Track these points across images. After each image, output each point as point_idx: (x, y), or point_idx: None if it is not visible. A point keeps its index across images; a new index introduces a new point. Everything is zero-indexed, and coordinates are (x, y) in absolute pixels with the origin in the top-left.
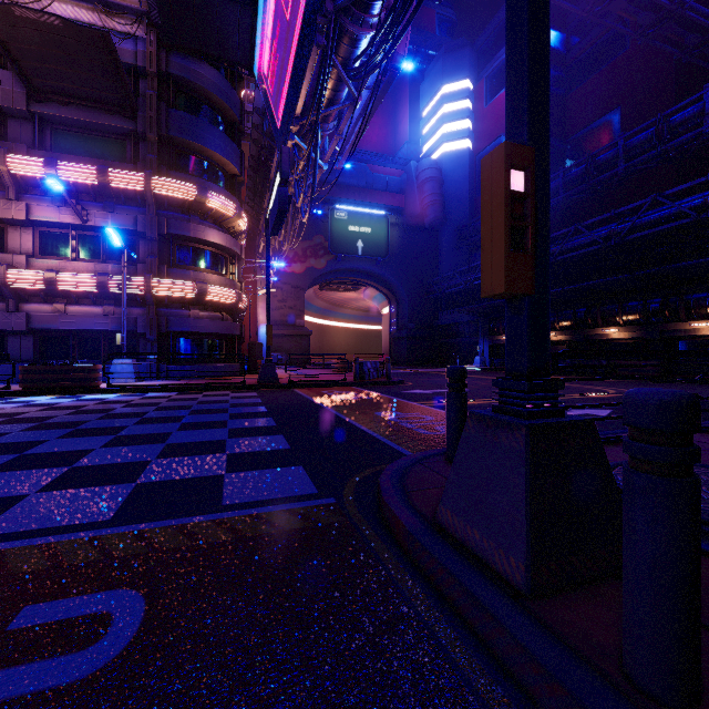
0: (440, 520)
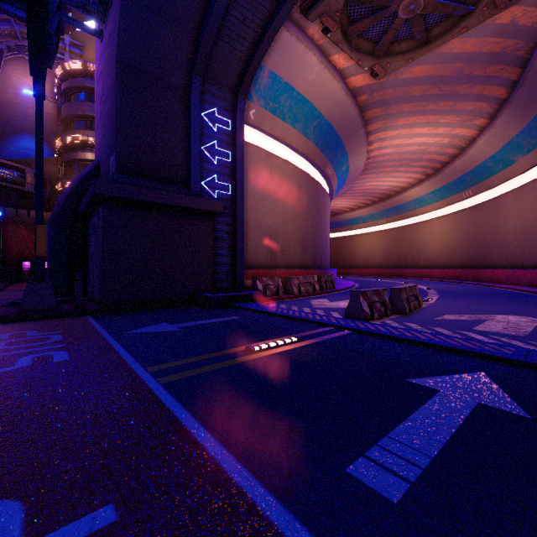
0: (22, 311)
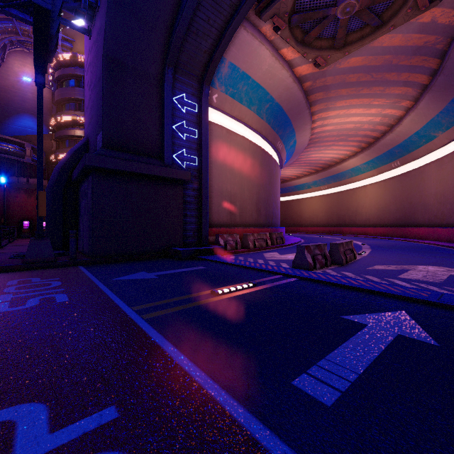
0: (27, 262)
